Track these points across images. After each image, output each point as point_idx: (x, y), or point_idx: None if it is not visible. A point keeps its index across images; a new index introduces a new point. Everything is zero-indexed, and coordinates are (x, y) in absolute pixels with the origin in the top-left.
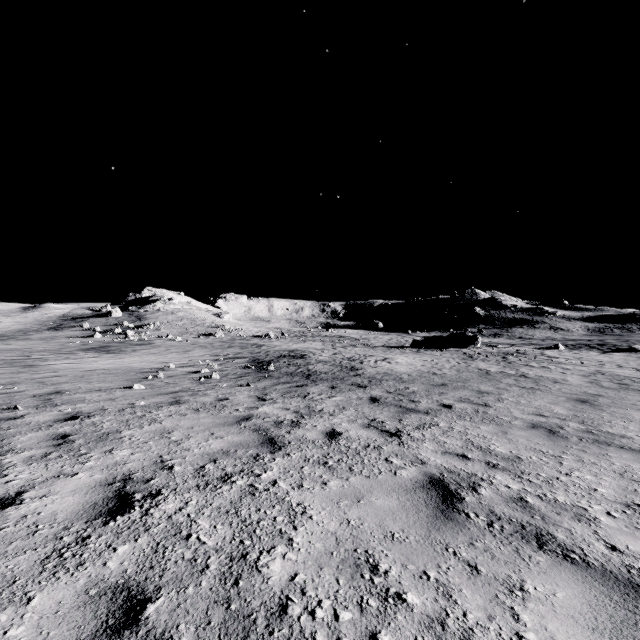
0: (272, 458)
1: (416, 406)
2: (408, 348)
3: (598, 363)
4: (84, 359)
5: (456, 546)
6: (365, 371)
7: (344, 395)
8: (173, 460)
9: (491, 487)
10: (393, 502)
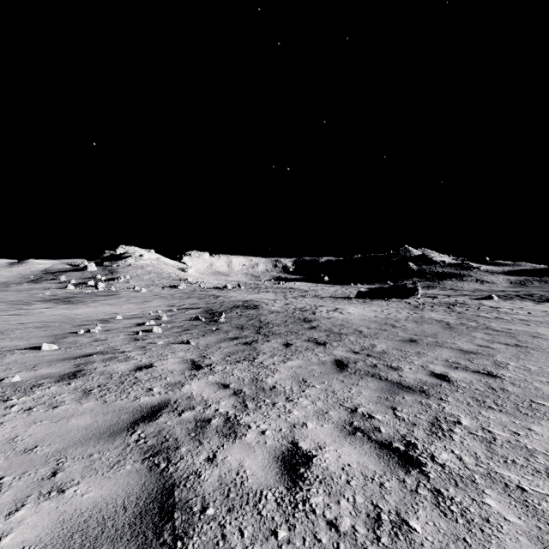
0: None
1: (401, 377)
2: (354, 298)
3: (545, 313)
4: (34, 310)
5: None
6: (319, 323)
7: (302, 357)
8: None
9: None
10: None
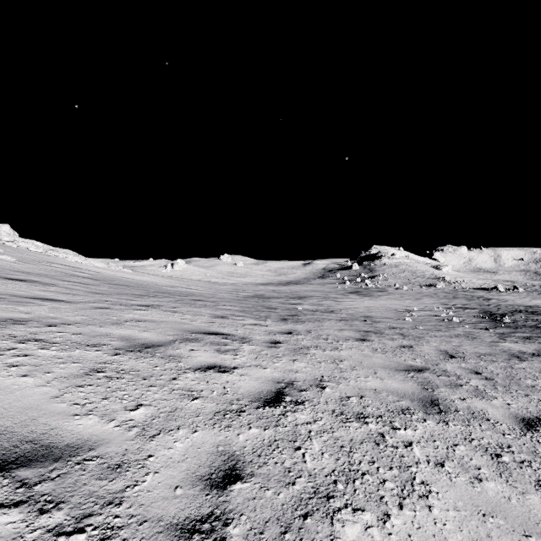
0: (520, 362)
1: None
2: None
3: None
4: (356, 299)
5: None
6: None
7: None
8: (461, 351)
9: None
10: None
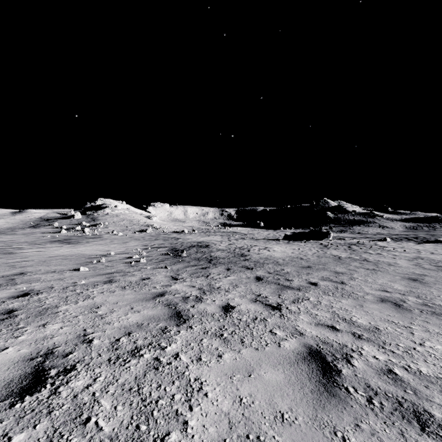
0: (177, 331)
1: (290, 284)
2: (281, 240)
3: (416, 251)
4: (50, 248)
5: (343, 429)
6: (251, 257)
7: (236, 275)
8: (94, 333)
9: (362, 358)
10: (280, 376)
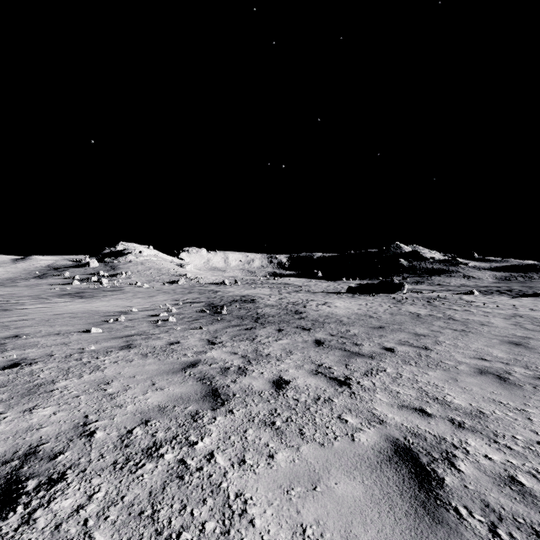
0: (212, 417)
1: (360, 349)
2: (344, 294)
3: (512, 307)
4: (57, 304)
5: None
6: (308, 314)
7: (290, 338)
8: (98, 422)
9: (469, 459)
10: (358, 488)
